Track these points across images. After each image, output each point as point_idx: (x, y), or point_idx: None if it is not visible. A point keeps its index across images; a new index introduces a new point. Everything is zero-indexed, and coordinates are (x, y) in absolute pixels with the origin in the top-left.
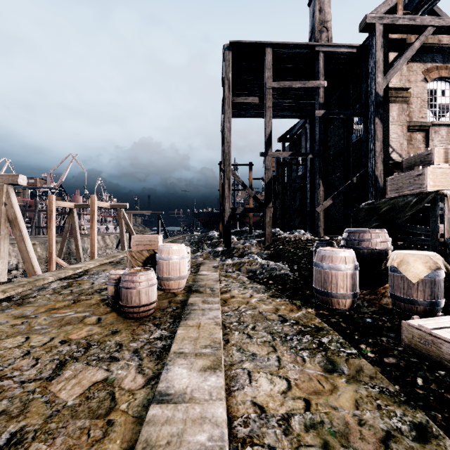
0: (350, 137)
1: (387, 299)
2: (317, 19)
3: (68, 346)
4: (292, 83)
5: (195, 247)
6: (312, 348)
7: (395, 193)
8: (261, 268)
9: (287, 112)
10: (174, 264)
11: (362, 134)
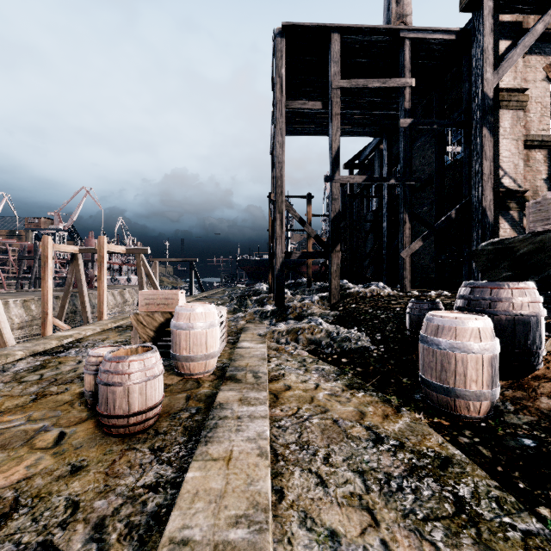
0: (444, 157)
1: (547, 400)
2: (393, 12)
3: None
4: (367, 81)
5: (237, 304)
6: (446, 515)
7: (544, 224)
8: (328, 338)
9: (358, 128)
10: (198, 336)
11: (458, 155)
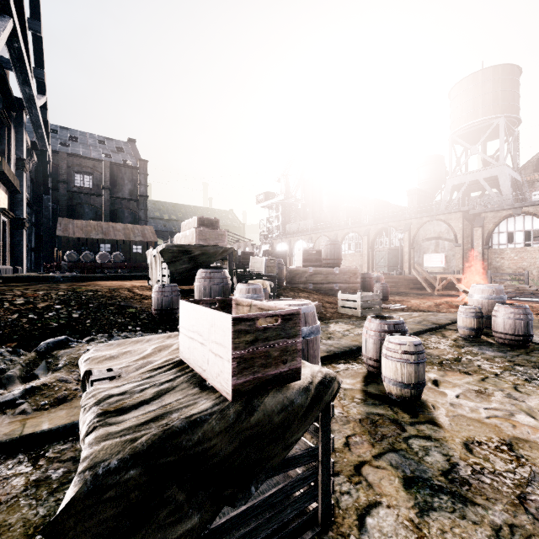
0: None
1: None
2: None
3: (459, 368)
4: None
5: None
6: None
7: (204, 242)
8: None
9: None
10: None
11: None
